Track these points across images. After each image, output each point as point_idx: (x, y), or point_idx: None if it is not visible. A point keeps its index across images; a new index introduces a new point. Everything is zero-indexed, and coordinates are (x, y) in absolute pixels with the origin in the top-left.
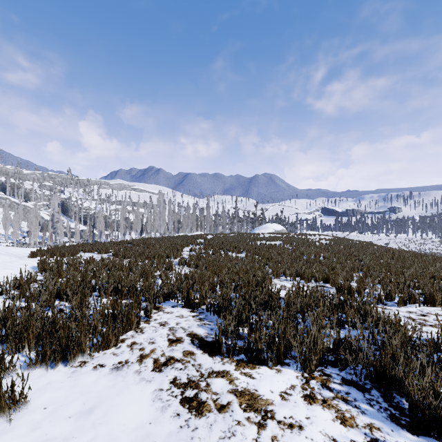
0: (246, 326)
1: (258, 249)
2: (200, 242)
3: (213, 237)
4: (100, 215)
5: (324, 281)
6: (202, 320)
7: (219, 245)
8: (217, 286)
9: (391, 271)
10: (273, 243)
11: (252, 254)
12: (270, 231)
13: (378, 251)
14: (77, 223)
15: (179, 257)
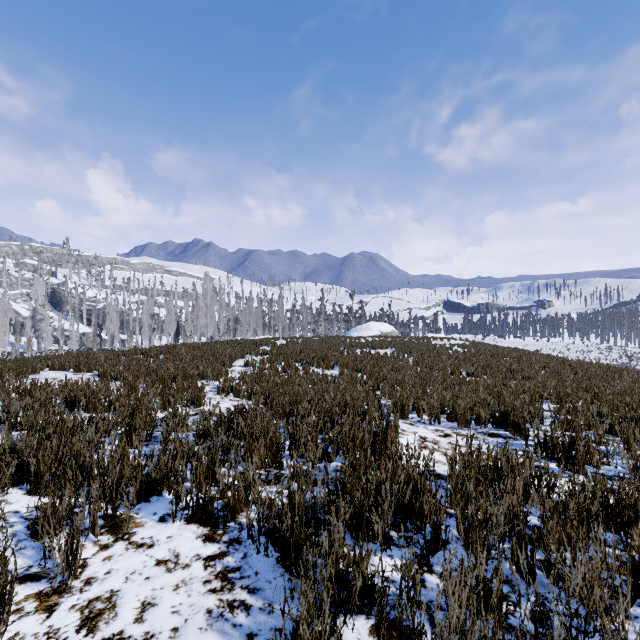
0: (362, 610)
1: (360, 362)
2: (264, 351)
3: (286, 342)
4: (111, 310)
5: (496, 424)
6: (229, 584)
7: (296, 355)
8: (284, 444)
9: (602, 399)
10: (381, 351)
11: (351, 370)
12: (374, 333)
13: (550, 362)
14: (72, 322)
15: (223, 378)
